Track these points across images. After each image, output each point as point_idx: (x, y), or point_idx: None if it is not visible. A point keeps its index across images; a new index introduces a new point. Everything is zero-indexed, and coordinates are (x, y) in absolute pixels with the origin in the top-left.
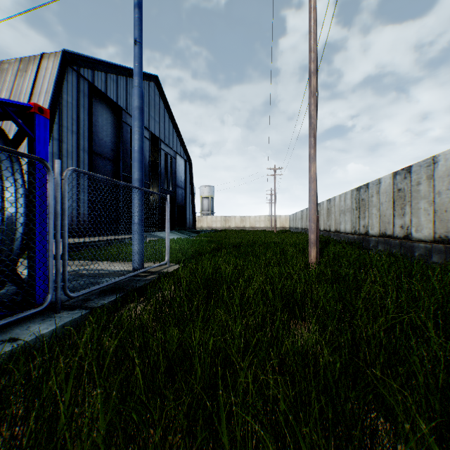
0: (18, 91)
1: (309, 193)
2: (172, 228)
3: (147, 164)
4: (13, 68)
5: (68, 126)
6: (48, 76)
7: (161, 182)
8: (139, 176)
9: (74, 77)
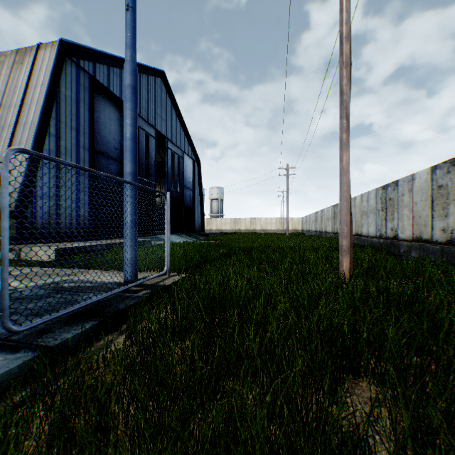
0: (14, 85)
1: (340, 188)
2: (180, 231)
3: (153, 164)
4: (9, 61)
5: (67, 121)
6: (45, 68)
7: (168, 183)
8: (132, 168)
9: (74, 69)
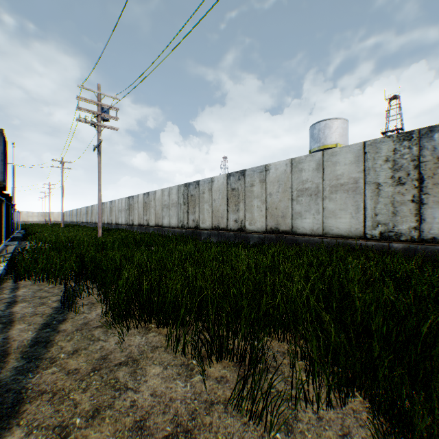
0: None
1: (62, 213)
2: None
3: None
4: None
5: None
6: None
7: None
8: None
9: None
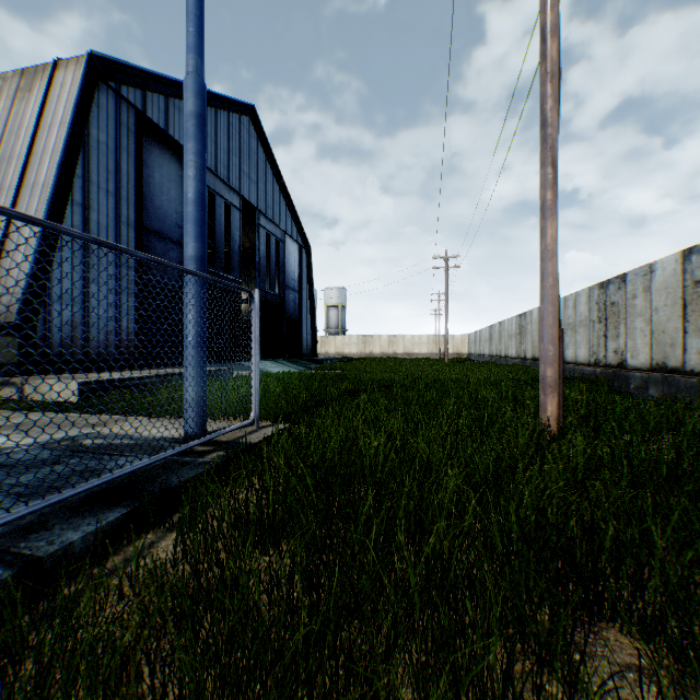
0: (17, 124)
1: (542, 283)
2: (279, 355)
3: (236, 251)
4: (10, 87)
5: (100, 182)
6: (65, 98)
7: (260, 280)
8: (196, 250)
9: (111, 101)
